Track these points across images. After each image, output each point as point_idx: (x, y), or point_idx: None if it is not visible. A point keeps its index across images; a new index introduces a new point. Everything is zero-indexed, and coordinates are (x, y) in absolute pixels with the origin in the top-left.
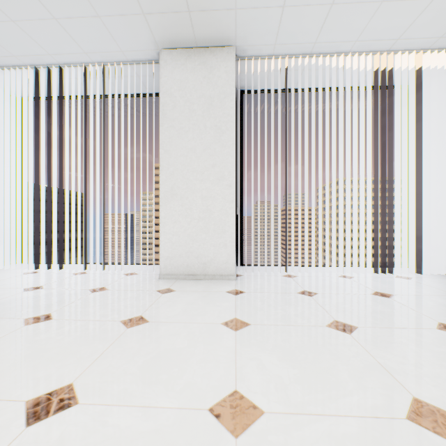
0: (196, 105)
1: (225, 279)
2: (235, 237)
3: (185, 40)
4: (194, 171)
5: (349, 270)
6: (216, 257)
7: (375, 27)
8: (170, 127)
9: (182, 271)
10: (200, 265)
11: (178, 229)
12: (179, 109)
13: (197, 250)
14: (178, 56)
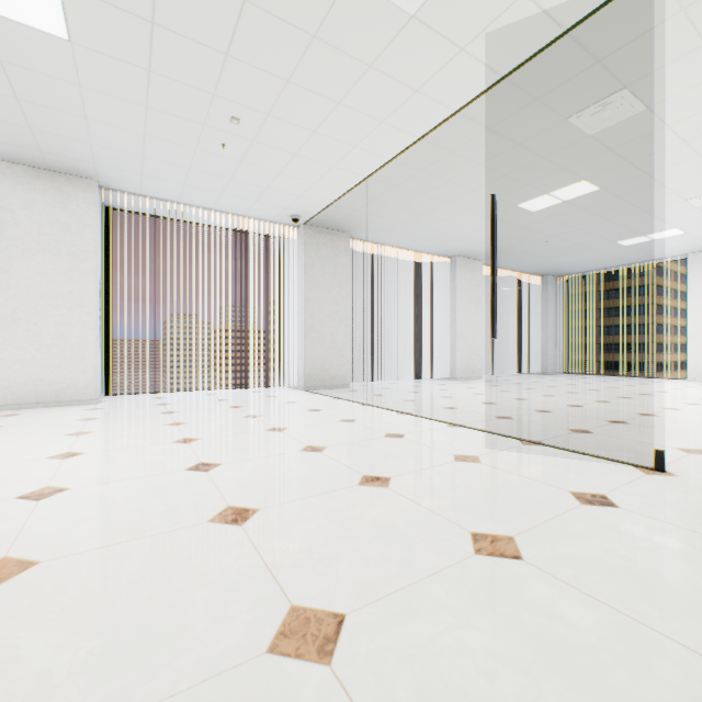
0: (48, 229)
1: (86, 404)
2: (103, 366)
3: (34, 163)
4: (46, 296)
5: (223, 391)
6: (74, 383)
7: (226, 203)
8: (12, 247)
9: (29, 400)
10: (54, 393)
11: (23, 356)
12: (25, 229)
13: (50, 377)
14: (23, 172)
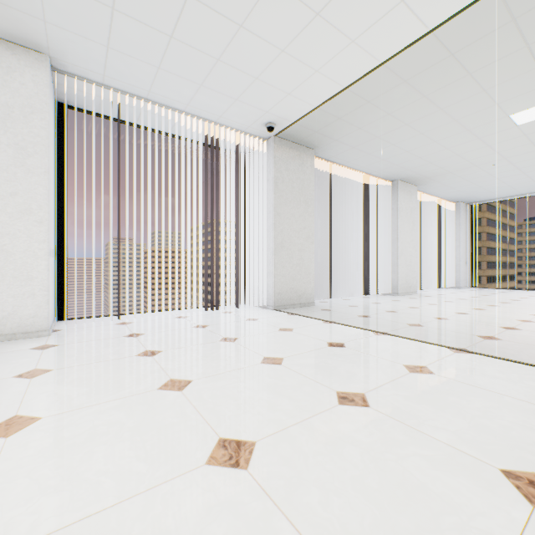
0: None
1: (33, 336)
2: (56, 286)
3: None
4: None
5: (189, 311)
6: (18, 311)
7: (201, 101)
8: None
9: None
10: None
11: None
12: None
13: None
14: None
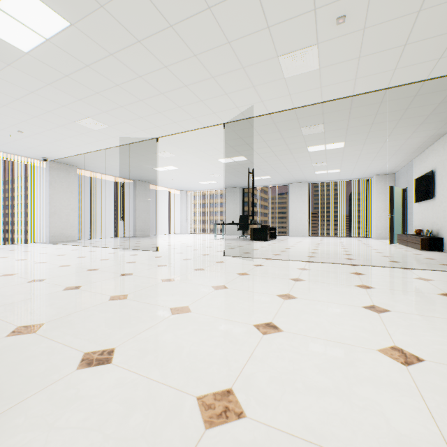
0: None
1: None
2: None
3: None
4: None
5: None
6: None
7: (2, 148)
8: None
9: None
10: None
11: None
12: None
13: None
14: None
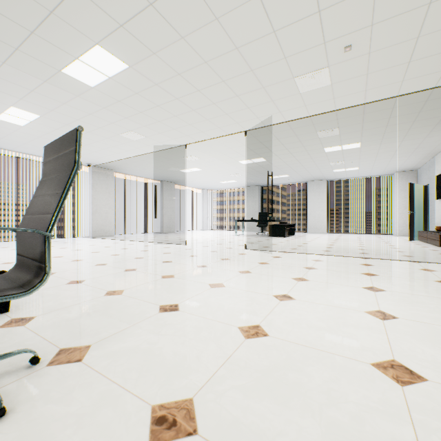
0: None
1: None
2: None
3: None
4: None
5: None
6: None
7: None
8: None
9: None
10: None
11: None
12: None
13: None
14: None
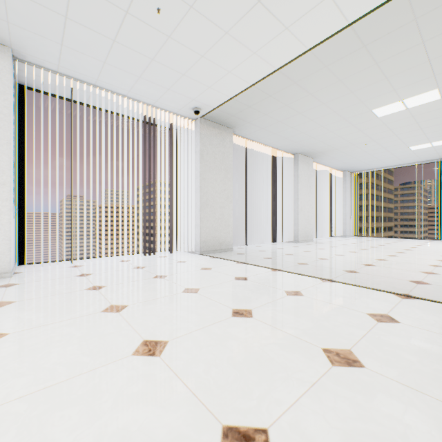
0: None
1: None
2: (16, 236)
3: None
4: None
5: (131, 256)
6: None
7: (140, 89)
8: None
9: None
10: None
11: None
12: None
13: None
14: None
